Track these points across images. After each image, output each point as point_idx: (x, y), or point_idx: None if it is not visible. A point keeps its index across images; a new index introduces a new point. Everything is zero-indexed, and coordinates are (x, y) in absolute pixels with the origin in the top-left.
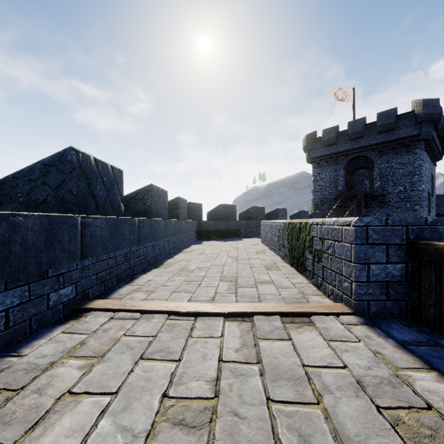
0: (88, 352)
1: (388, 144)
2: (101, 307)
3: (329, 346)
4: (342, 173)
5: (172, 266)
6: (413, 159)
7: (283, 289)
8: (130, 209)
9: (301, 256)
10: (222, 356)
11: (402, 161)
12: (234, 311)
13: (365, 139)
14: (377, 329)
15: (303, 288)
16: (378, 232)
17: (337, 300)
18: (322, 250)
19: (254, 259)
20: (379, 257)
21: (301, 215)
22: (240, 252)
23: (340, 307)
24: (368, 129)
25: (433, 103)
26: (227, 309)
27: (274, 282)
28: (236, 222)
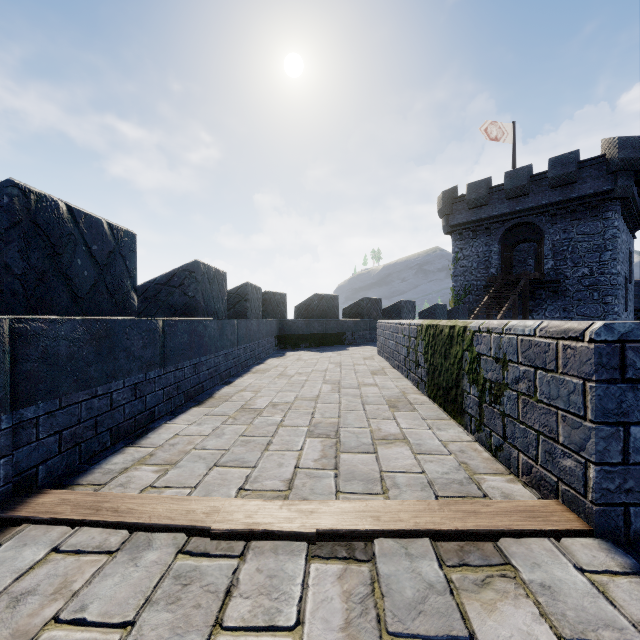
0: None
1: (565, 205)
2: (45, 515)
3: None
4: (496, 248)
5: (227, 401)
6: (603, 227)
7: (426, 456)
8: (161, 303)
9: (453, 386)
10: None
11: (587, 231)
12: (332, 529)
13: (532, 197)
14: None
15: (463, 451)
16: None
17: (542, 490)
18: (503, 381)
19: (369, 386)
20: None
21: (436, 311)
22: (344, 371)
23: (557, 514)
24: (535, 182)
25: (633, 143)
26: (315, 522)
27: (406, 436)
28: (339, 321)
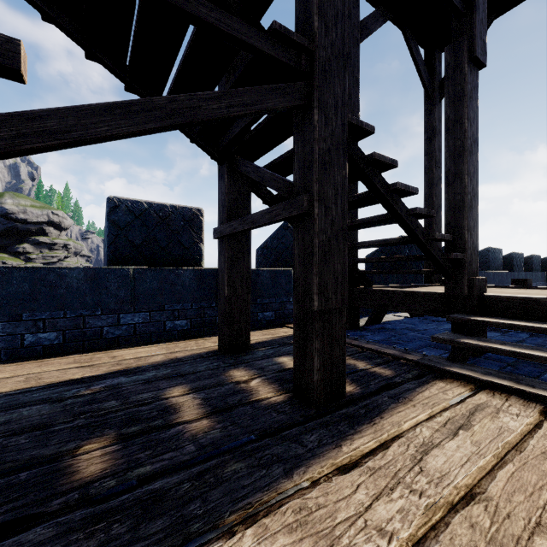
0: None
1: None
2: None
3: None
4: None
5: None
6: None
7: None
8: None
9: None
10: None
11: None
12: None
13: None
14: None
15: None
16: None
17: None
18: None
19: None
20: None
21: None
22: None
23: None
24: None
25: None
26: None
27: None
28: None
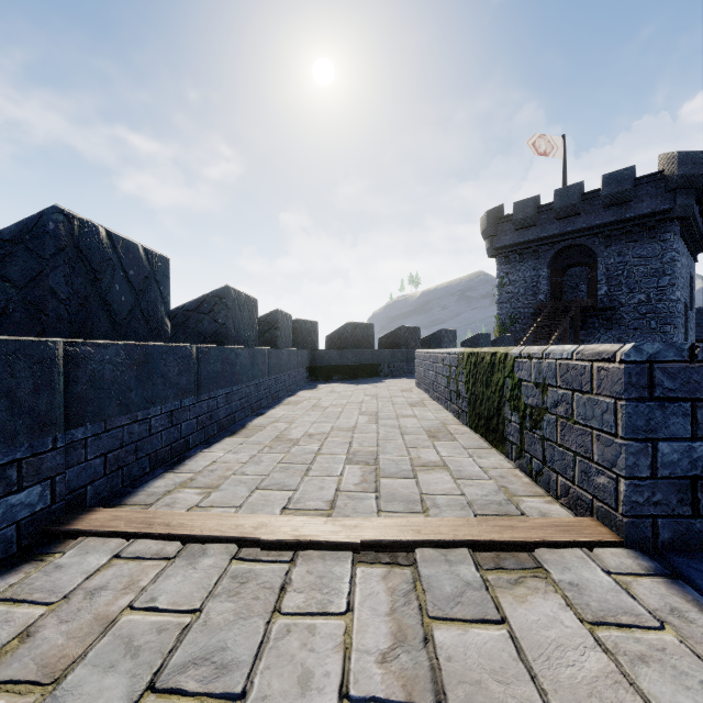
0: (34, 659)
1: (620, 226)
2: (101, 529)
3: (596, 639)
4: (545, 272)
5: (261, 432)
6: (661, 249)
7: (466, 481)
8: (190, 330)
9: (494, 414)
10: (348, 676)
11: (644, 254)
12: (375, 539)
13: (583, 217)
14: (684, 586)
15: (503, 477)
16: (675, 374)
17: (579, 509)
18: (543, 406)
19: (407, 418)
20: (677, 427)
21: (479, 340)
22: (381, 403)
23: (591, 528)
24: (587, 201)
25: (694, 159)
26: (359, 534)
27: (447, 463)
28: (375, 352)
